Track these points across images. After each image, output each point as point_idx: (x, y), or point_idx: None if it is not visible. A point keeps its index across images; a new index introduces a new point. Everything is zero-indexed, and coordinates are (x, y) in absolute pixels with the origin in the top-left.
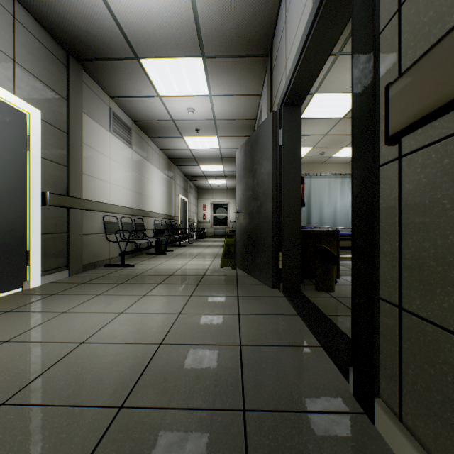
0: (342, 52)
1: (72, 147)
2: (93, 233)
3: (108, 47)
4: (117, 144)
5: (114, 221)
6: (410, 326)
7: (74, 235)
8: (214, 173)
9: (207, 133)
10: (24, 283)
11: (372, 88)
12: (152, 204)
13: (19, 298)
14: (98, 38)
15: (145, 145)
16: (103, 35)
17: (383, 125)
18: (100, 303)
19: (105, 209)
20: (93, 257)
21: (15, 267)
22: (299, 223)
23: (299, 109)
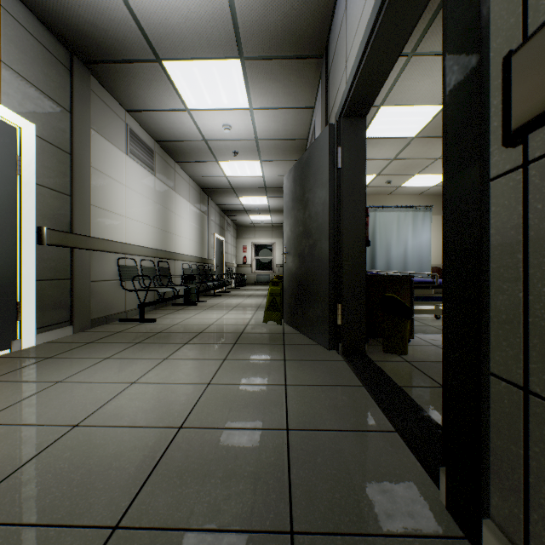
0: (416, 52)
1: (76, 172)
2: (105, 280)
3: (121, 45)
4: (135, 169)
5: (132, 265)
6: (544, 420)
7: (79, 282)
8: (257, 207)
9: (247, 157)
10: (13, 343)
11: (477, 67)
12: (181, 244)
13: (4, 362)
14: (108, 34)
15: (171, 171)
16: (114, 30)
17: (495, 120)
18: (107, 370)
19: (120, 250)
20: (105, 309)
21: (1, 323)
22: (362, 266)
23: (362, 121)
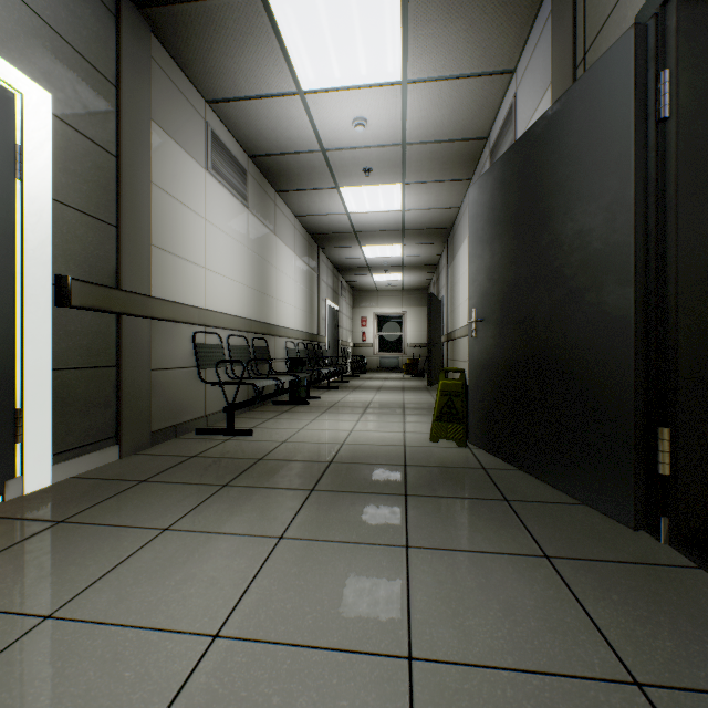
0: None
1: (126, 187)
2: (174, 367)
3: None
4: (220, 195)
5: (215, 343)
6: None
7: (131, 372)
8: (385, 261)
9: (384, 178)
10: (7, 484)
11: None
12: (283, 313)
13: None
14: None
15: (270, 204)
16: None
17: None
18: (160, 574)
19: (196, 319)
20: (174, 414)
21: None
22: None
23: None
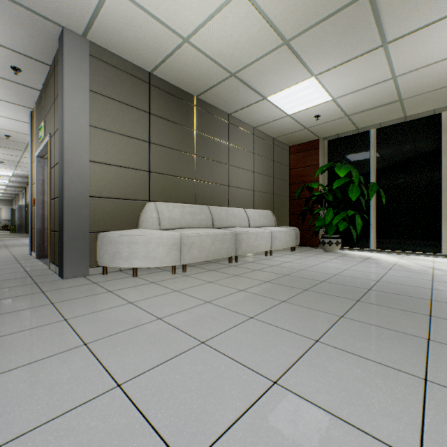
0: None
1: None
2: None
3: None
4: None
5: None
6: None
7: None
8: None
9: (0, 190)
10: None
11: None
12: None
13: None
14: None
15: None
16: None
17: None
18: None
19: None
20: None
21: None
22: None
23: None
